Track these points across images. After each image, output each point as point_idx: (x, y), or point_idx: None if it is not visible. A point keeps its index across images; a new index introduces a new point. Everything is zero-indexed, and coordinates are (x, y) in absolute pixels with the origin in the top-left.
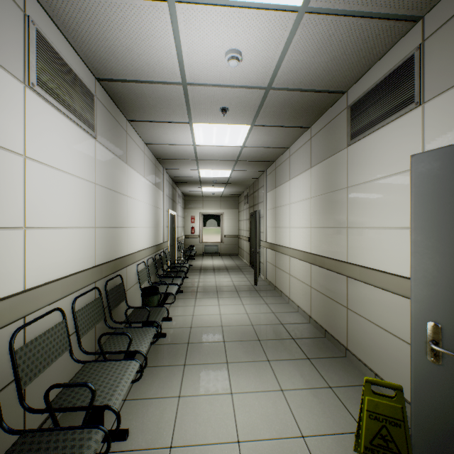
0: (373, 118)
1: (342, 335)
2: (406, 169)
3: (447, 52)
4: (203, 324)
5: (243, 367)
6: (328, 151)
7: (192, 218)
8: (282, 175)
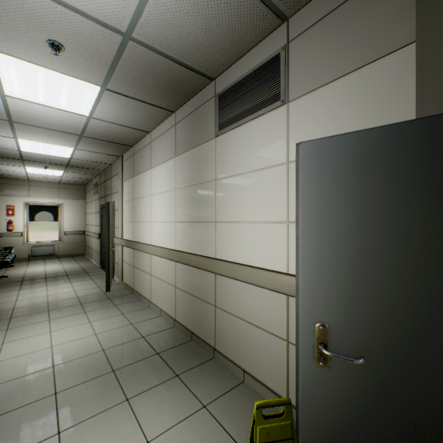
0: (242, 111)
1: (210, 335)
2: (272, 165)
3: (308, 57)
4: (16, 374)
5: (88, 429)
6: (195, 140)
7: (10, 208)
8: (142, 163)
